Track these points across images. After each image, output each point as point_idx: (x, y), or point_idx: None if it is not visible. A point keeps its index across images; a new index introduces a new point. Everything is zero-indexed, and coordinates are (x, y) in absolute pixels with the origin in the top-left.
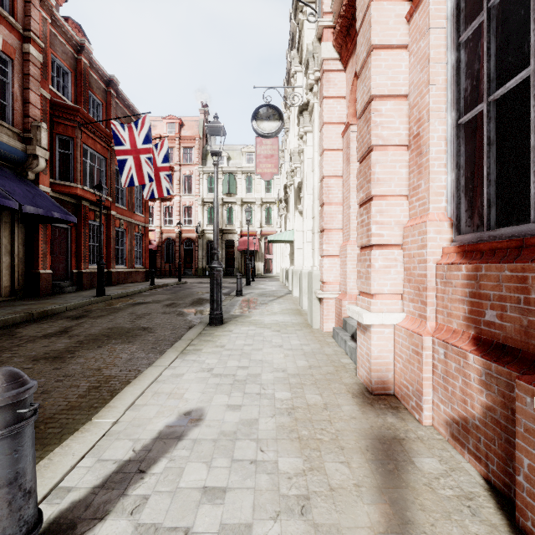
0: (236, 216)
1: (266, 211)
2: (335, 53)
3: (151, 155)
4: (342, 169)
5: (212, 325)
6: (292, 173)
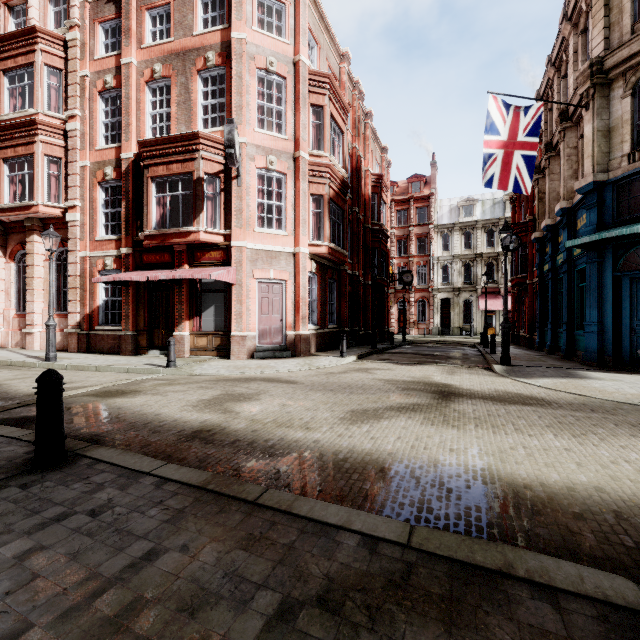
0: None
1: None
2: None
3: None
4: None
5: None
6: None
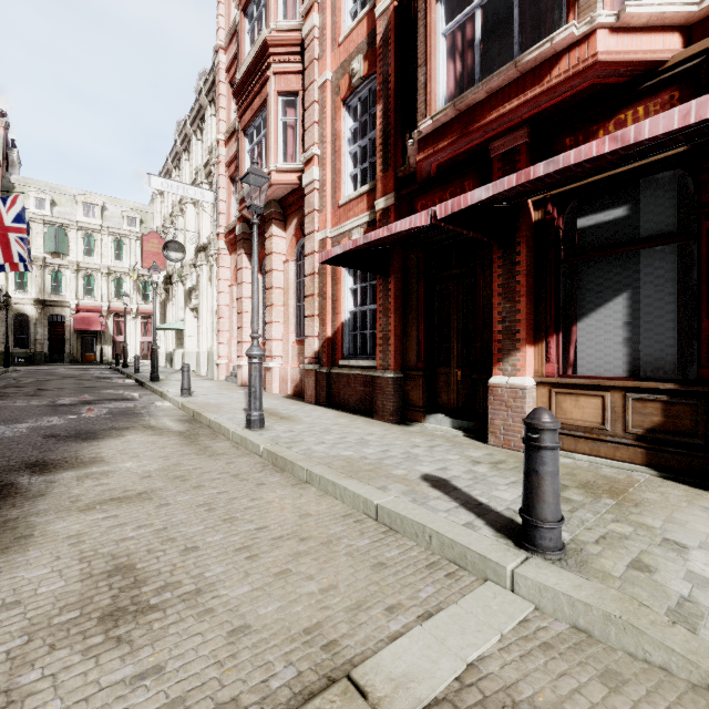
0: (69, 285)
1: (115, 282)
2: (226, 247)
3: (25, 235)
4: (229, 302)
5: (154, 381)
6: (183, 278)
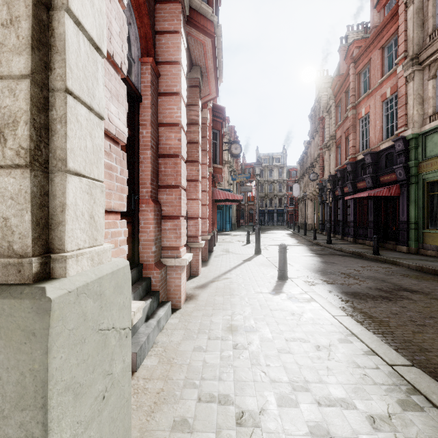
0: None
1: None
2: None
3: None
4: None
5: None
6: None
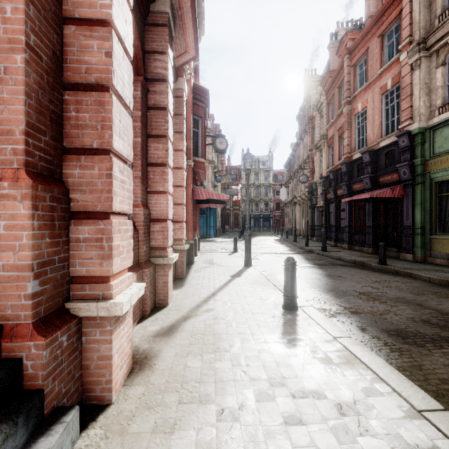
0: None
1: None
2: None
3: None
4: None
5: None
6: None
